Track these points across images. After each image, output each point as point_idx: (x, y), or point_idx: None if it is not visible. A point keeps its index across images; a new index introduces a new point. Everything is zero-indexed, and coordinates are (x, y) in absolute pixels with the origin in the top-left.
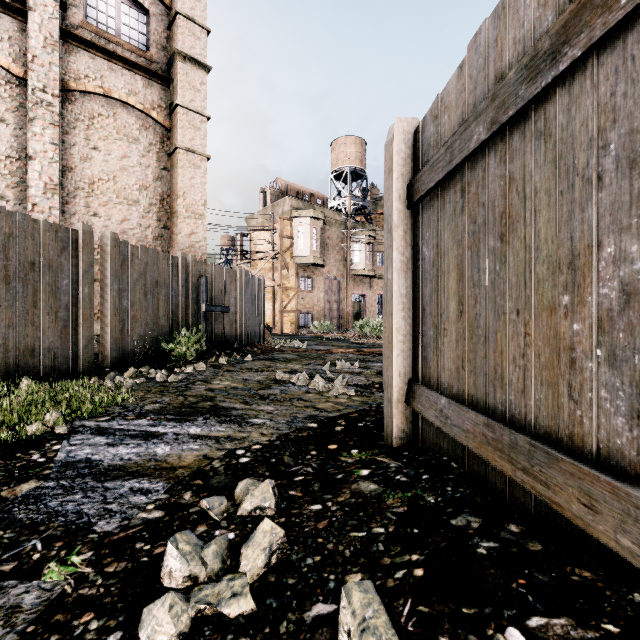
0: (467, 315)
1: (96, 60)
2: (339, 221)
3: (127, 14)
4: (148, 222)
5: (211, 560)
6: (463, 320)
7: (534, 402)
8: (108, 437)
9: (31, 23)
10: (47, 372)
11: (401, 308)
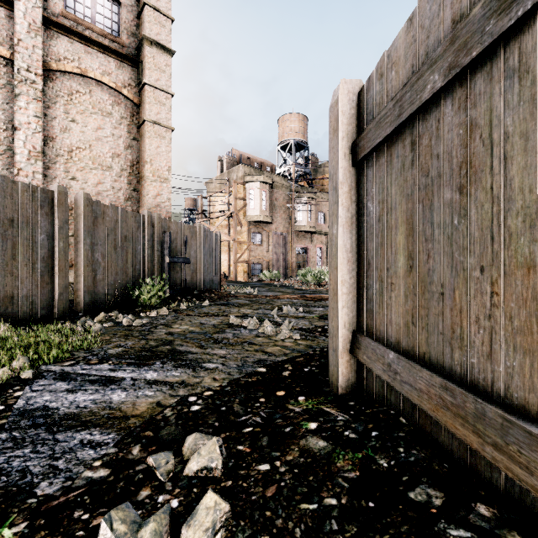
0: (418, 270)
1: (74, 44)
2: (285, 185)
3: (101, 5)
4: (120, 185)
5: None
6: (413, 275)
7: (504, 369)
8: (69, 382)
9: (16, 11)
10: (25, 317)
11: (346, 262)
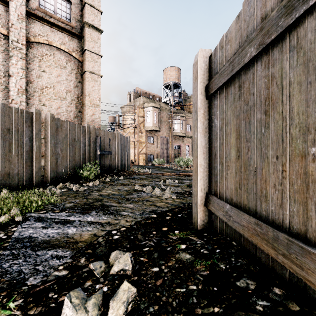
0: (242, 158)
1: (44, 26)
2: (167, 109)
3: (60, 3)
4: (71, 109)
5: (91, 309)
6: (240, 161)
7: (289, 213)
8: (43, 223)
9: (11, 7)
10: (16, 186)
11: (202, 153)
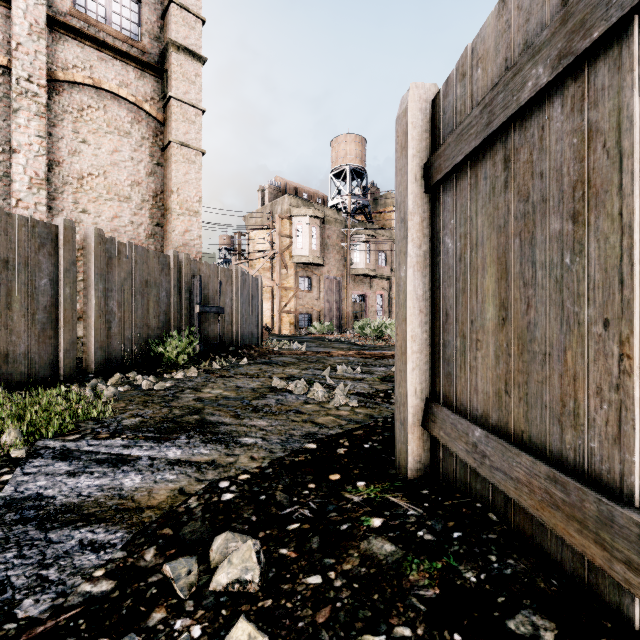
0: (514, 324)
1: (85, 49)
2: (339, 220)
3: (118, 2)
4: (140, 219)
5: None
6: (507, 330)
7: (639, 458)
8: (71, 463)
9: (15, 9)
10: (23, 379)
11: (417, 312)
